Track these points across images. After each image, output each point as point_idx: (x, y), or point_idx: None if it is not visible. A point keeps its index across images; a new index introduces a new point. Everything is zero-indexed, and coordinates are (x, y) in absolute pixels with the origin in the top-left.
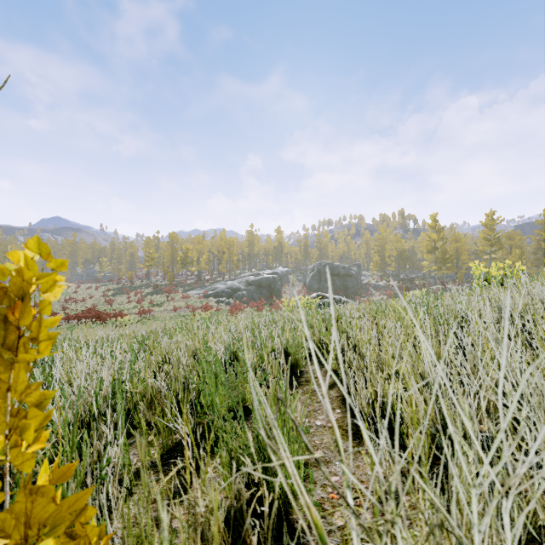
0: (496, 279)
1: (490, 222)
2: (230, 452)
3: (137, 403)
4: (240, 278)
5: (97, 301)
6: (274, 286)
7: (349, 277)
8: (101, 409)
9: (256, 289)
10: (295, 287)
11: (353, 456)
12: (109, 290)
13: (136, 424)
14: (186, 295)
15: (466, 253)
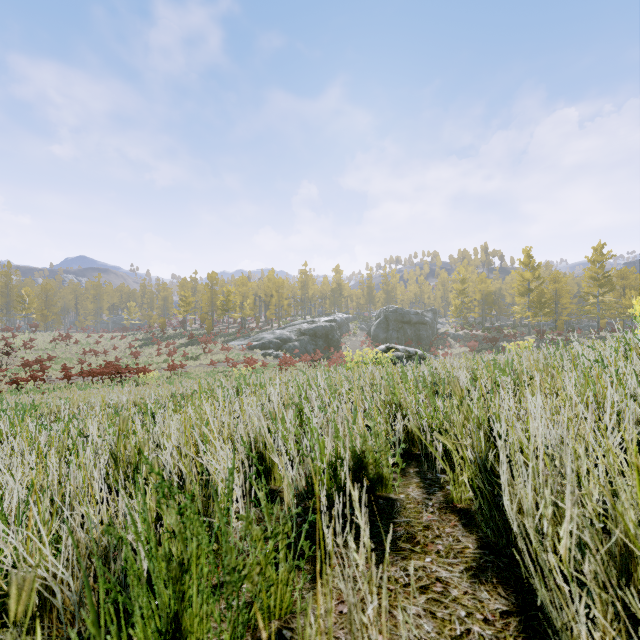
0: None
1: (599, 258)
2: None
3: None
4: (291, 326)
5: (122, 353)
6: (332, 336)
7: (423, 325)
8: None
9: (311, 339)
10: (358, 337)
11: None
12: (137, 341)
13: None
14: (227, 347)
15: (567, 296)
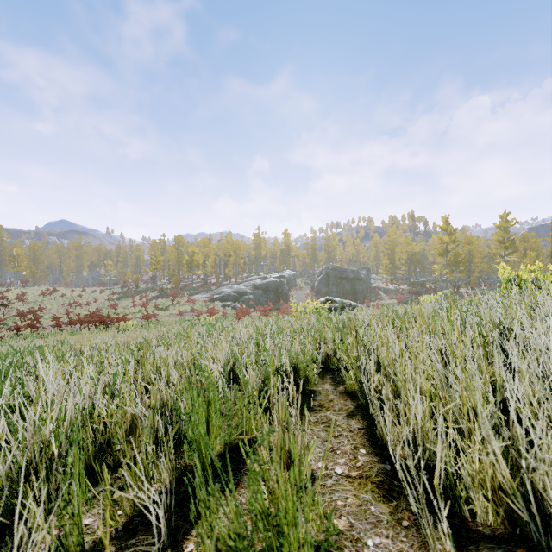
0: (526, 283)
1: (504, 224)
2: (215, 541)
3: (112, 435)
4: (247, 281)
5: (102, 304)
6: (281, 290)
7: (358, 280)
8: (63, 447)
9: (263, 292)
10: (303, 291)
11: (392, 532)
12: (114, 294)
13: (111, 462)
14: (192, 299)
15: (479, 256)
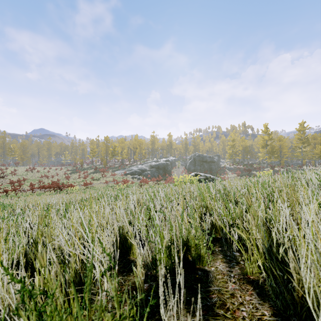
0: None
1: (302, 128)
2: None
3: None
4: (146, 163)
5: (61, 177)
6: (167, 168)
7: (213, 163)
8: None
9: (156, 170)
10: (180, 169)
11: None
12: (68, 171)
13: None
14: (114, 174)
15: (286, 148)
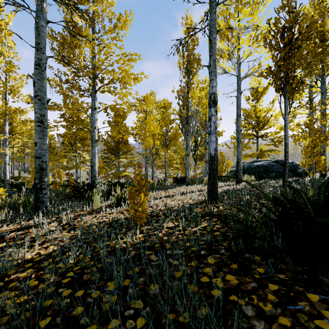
0: None
1: None
2: None
3: None
4: None
5: None
6: None
7: None
8: None
9: None
10: None
11: None
12: None
13: None
14: None
15: None
